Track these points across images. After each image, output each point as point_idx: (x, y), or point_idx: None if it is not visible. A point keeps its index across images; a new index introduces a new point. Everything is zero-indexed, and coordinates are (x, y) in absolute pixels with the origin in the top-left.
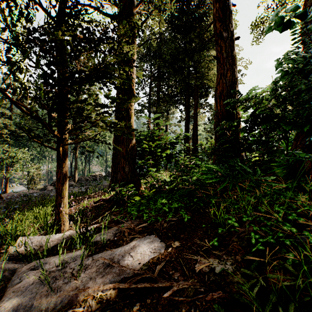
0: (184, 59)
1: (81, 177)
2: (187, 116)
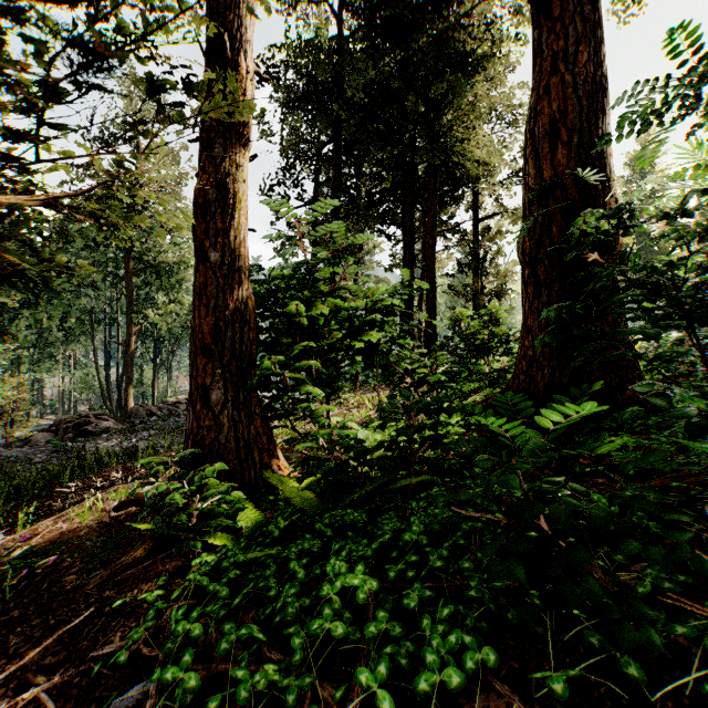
0: (402, 101)
1: (137, 408)
2: (411, 252)
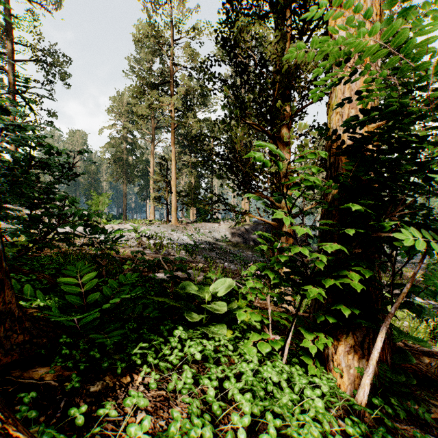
0: None
1: None
2: None
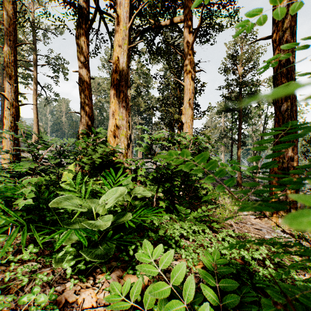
0: None
1: None
2: None
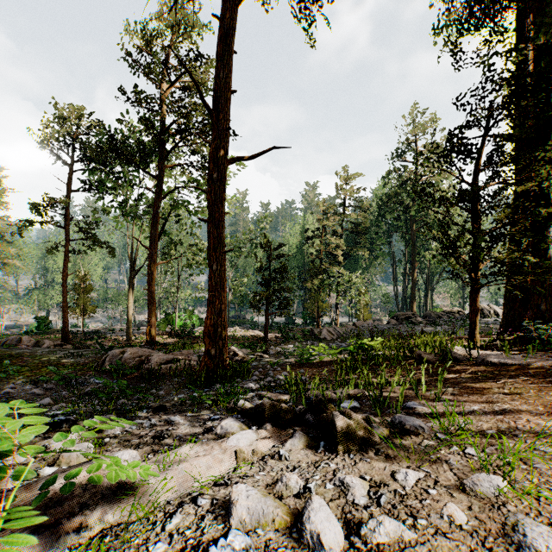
0: None
1: (430, 313)
2: None
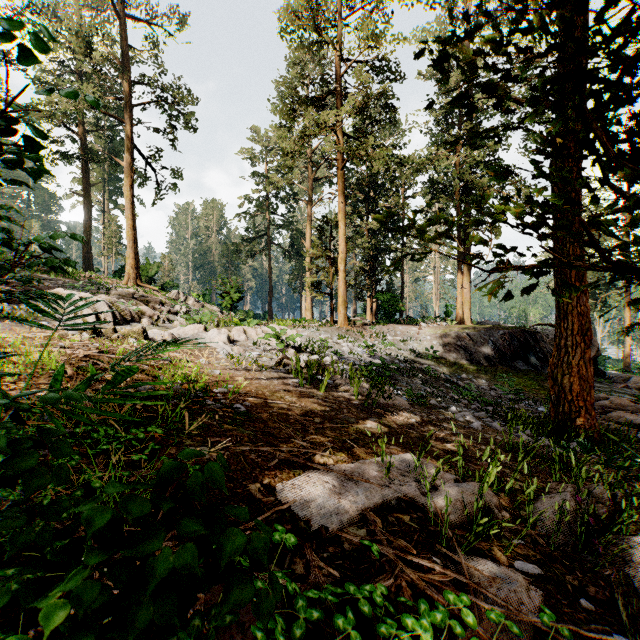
0: None
1: None
2: None
